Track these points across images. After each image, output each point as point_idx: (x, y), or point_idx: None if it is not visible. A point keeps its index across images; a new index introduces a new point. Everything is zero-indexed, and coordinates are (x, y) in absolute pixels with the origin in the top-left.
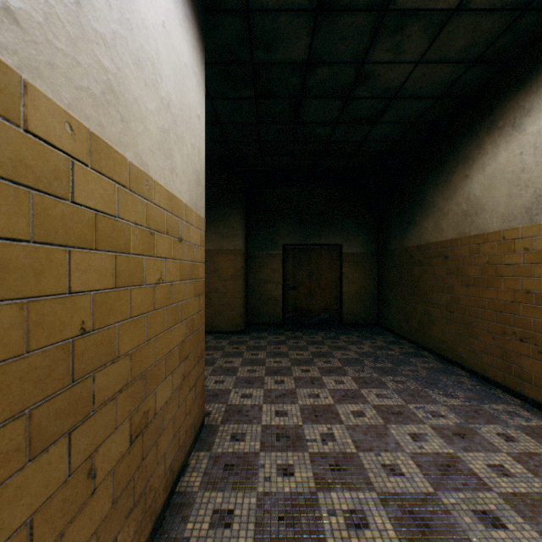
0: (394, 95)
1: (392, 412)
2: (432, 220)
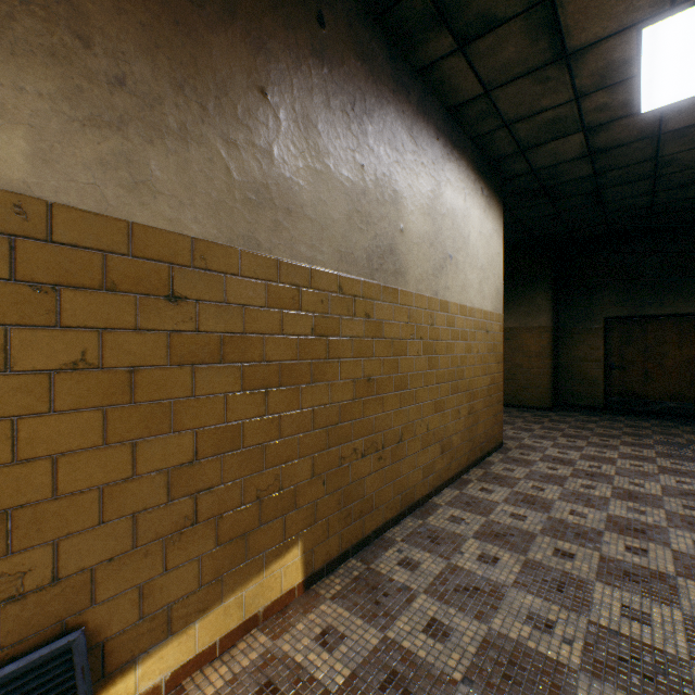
0: None
1: (675, 471)
2: None
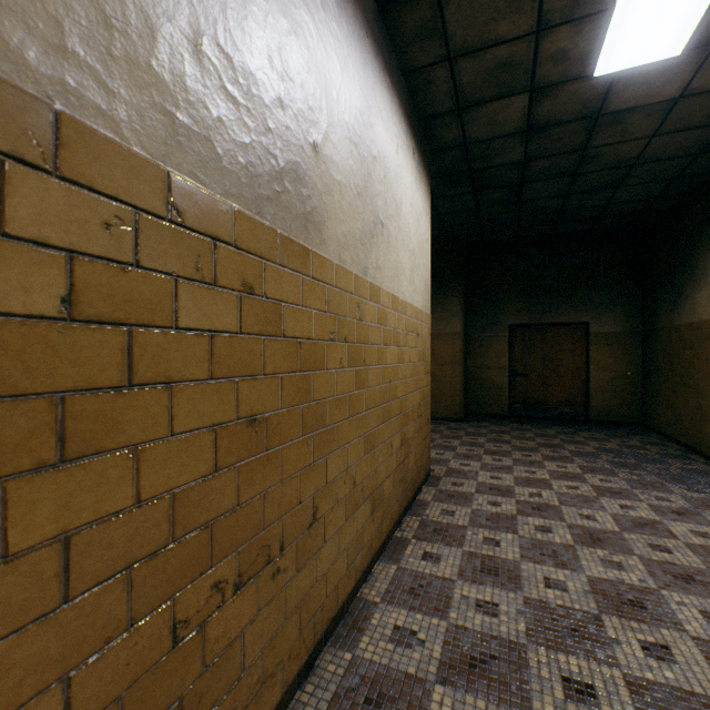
0: (632, 163)
1: (610, 491)
2: (704, 292)
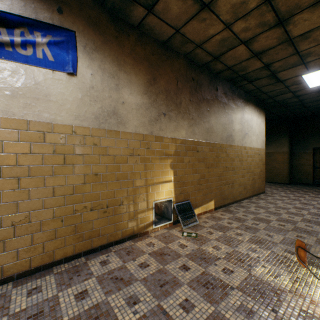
0: None
1: None
2: None
